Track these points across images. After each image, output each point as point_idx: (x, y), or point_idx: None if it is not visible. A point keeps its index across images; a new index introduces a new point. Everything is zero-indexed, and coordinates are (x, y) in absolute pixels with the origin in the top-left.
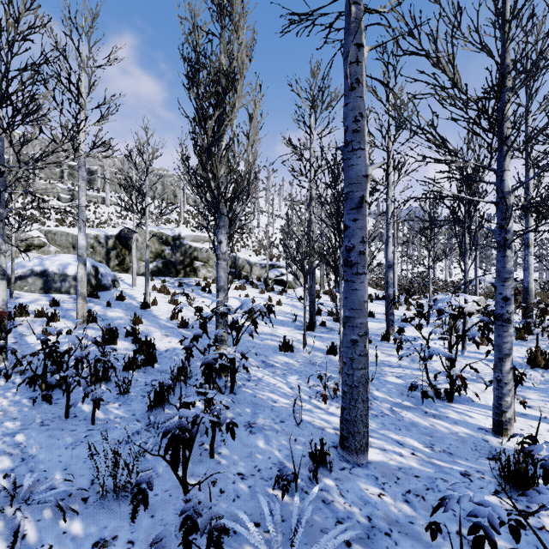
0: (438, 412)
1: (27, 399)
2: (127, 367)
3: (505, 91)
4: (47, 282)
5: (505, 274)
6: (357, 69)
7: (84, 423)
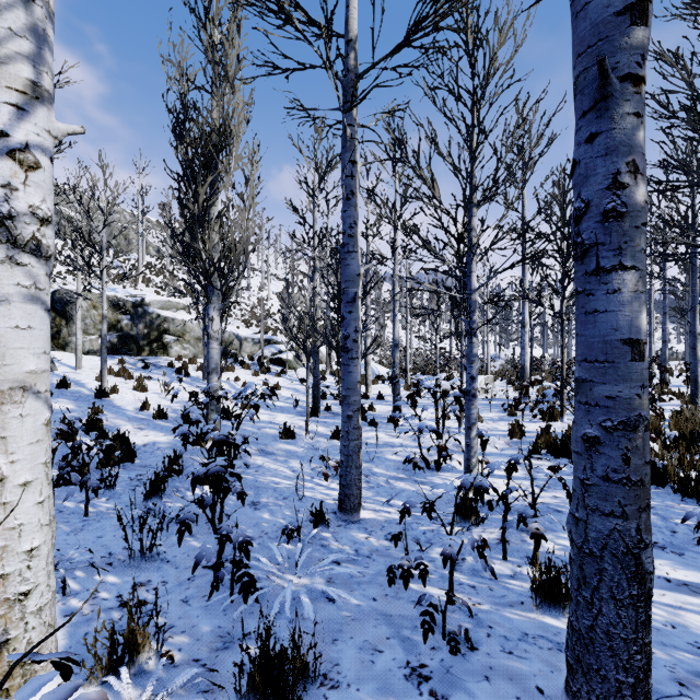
0: (426, 479)
1: None
2: (102, 464)
3: (472, 206)
4: None
5: (472, 358)
6: (352, 183)
7: (75, 516)
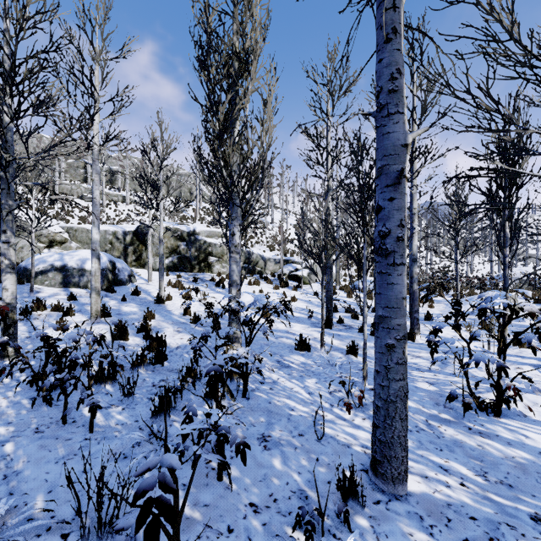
0: (485, 428)
1: (28, 399)
2: (135, 365)
3: None
4: (66, 277)
5: None
6: (393, 17)
7: (82, 430)
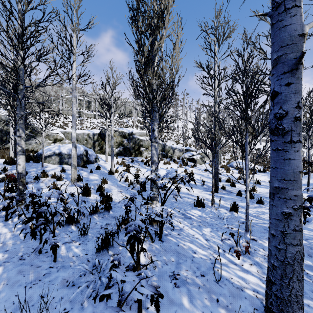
0: None
1: (23, 234)
2: (92, 213)
3: None
4: (61, 159)
5: None
6: None
7: (49, 259)
